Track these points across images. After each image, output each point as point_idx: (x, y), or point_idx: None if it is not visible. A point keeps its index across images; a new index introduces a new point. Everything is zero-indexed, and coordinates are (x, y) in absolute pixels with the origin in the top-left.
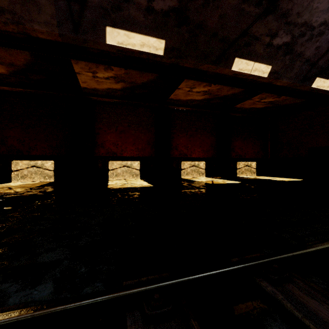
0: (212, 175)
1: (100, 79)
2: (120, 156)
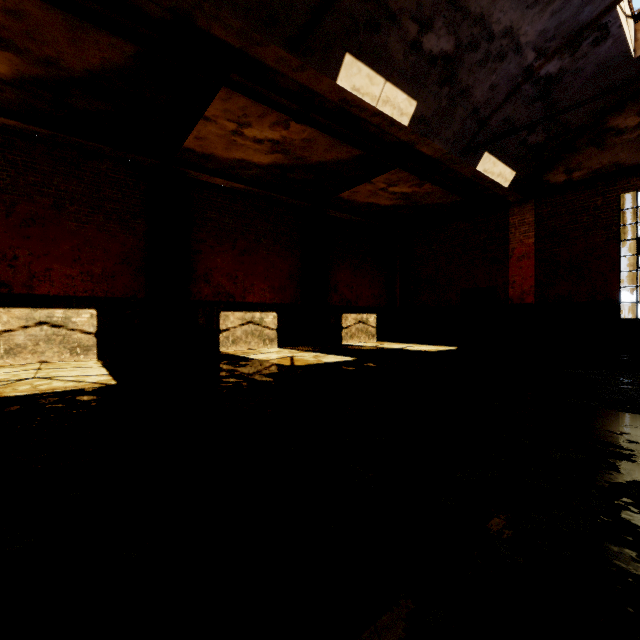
0: (292, 343)
1: None
2: (25, 294)
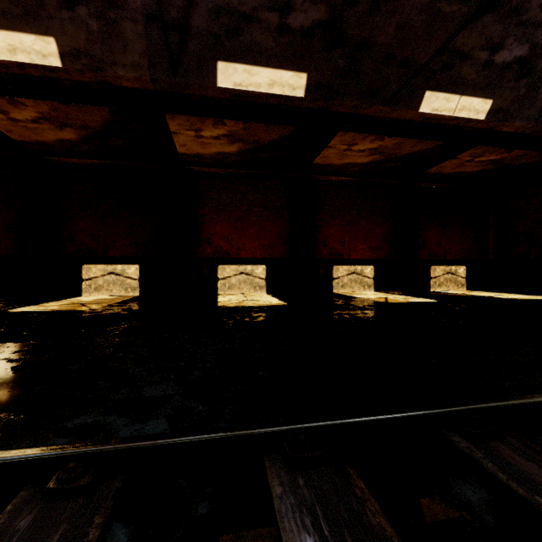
0: (385, 289)
1: (206, 140)
2: (235, 257)
